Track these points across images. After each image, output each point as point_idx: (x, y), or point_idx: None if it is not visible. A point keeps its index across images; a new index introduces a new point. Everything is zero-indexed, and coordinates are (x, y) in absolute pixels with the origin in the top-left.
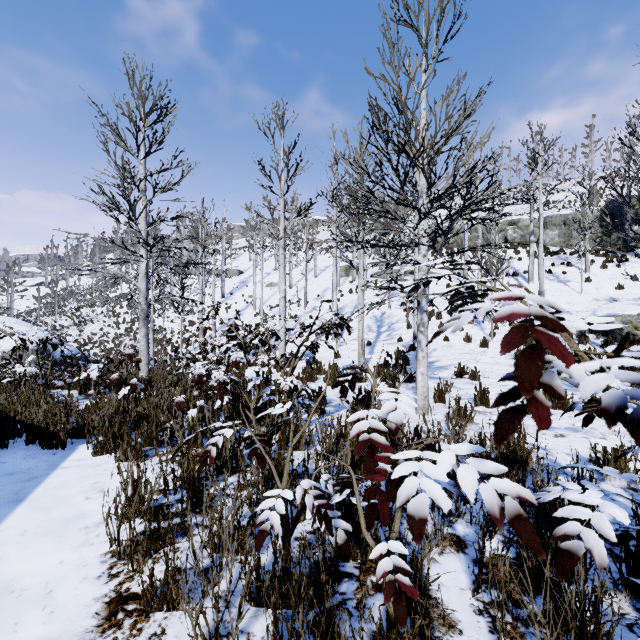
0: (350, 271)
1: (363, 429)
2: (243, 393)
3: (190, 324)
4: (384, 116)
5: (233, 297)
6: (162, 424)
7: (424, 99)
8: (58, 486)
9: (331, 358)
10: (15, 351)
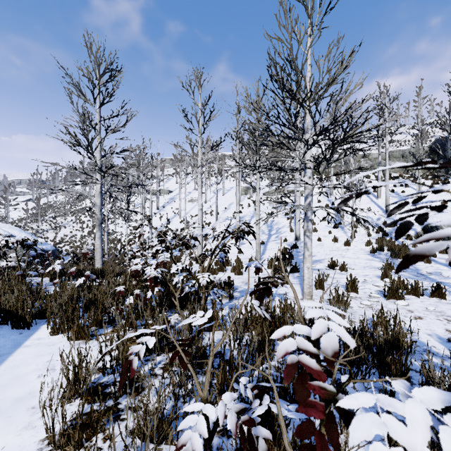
0: (248, 191)
1: (290, 349)
2: (170, 285)
3: (134, 228)
4: (281, 67)
5: (165, 209)
6: (107, 308)
7: (309, 57)
8: (17, 364)
9: (235, 253)
10: (0, 250)
